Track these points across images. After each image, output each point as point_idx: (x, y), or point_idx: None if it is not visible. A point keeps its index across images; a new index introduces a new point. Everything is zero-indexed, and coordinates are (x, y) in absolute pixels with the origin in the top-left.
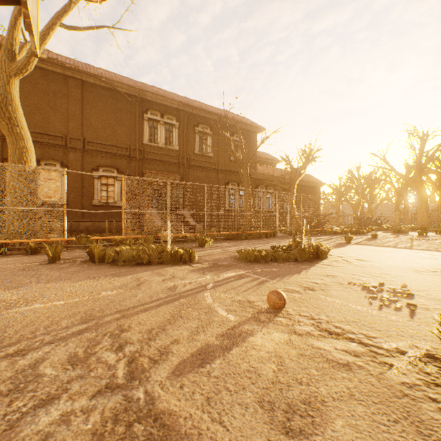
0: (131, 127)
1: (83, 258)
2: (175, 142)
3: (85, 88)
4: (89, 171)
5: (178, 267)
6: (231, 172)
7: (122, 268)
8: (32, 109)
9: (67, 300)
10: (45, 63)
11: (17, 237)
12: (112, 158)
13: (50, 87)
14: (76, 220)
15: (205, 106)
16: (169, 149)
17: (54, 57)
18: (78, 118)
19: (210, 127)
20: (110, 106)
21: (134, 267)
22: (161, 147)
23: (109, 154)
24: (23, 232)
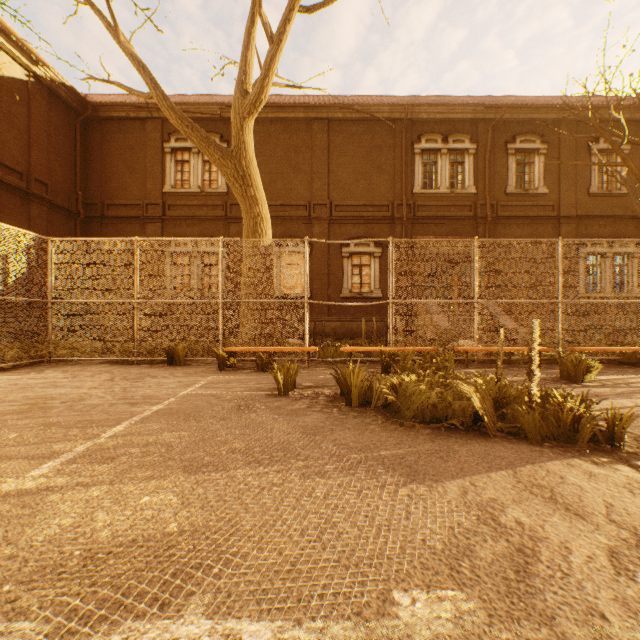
0: (395, 170)
1: (329, 387)
2: (467, 181)
3: (331, 130)
4: (336, 249)
5: (590, 465)
6: (590, 219)
7: (415, 437)
8: (273, 175)
9: (281, 621)
10: (286, 111)
11: (249, 343)
12: (367, 225)
13: (292, 142)
14: (320, 318)
15: (529, 99)
16: (456, 196)
17: (295, 100)
18: (323, 174)
19: (540, 137)
20: (364, 146)
21: (441, 436)
22: (443, 194)
23: (363, 219)
24: (257, 336)
